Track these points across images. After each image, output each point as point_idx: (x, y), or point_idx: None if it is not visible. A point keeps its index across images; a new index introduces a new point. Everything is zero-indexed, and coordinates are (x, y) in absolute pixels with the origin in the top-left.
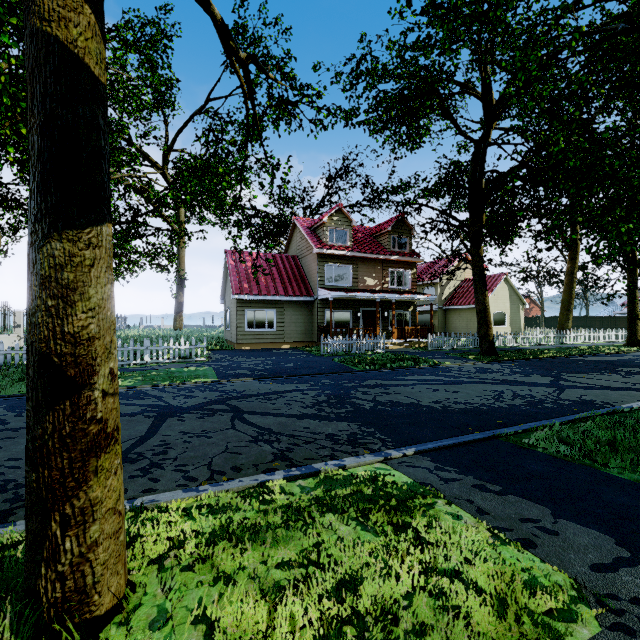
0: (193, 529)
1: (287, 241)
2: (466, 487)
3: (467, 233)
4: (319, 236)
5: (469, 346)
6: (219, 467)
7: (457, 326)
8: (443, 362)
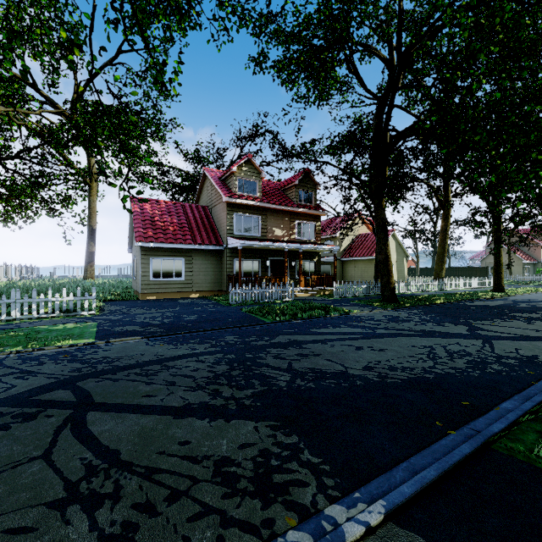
0: None
1: (198, 192)
2: None
3: (365, 190)
4: (229, 186)
5: (369, 293)
6: None
7: (353, 275)
8: (352, 310)
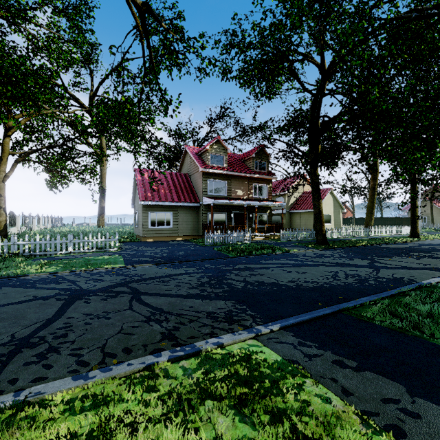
0: (69, 431)
1: (180, 163)
2: (327, 363)
3: (306, 160)
4: (203, 159)
5: (308, 238)
6: (111, 349)
7: (299, 224)
8: (292, 250)
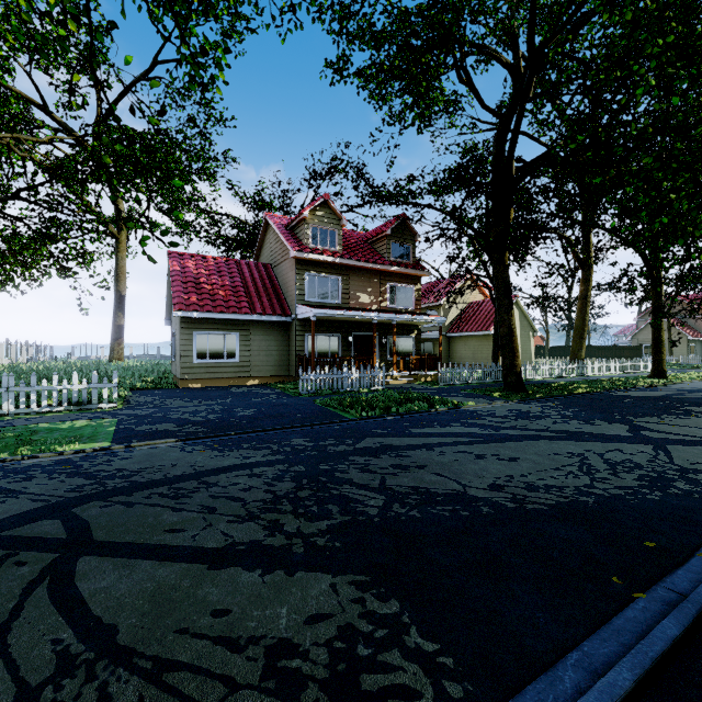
0: None
1: (258, 245)
2: None
3: (480, 243)
4: (298, 236)
5: (486, 380)
6: None
7: (463, 356)
8: (465, 402)
